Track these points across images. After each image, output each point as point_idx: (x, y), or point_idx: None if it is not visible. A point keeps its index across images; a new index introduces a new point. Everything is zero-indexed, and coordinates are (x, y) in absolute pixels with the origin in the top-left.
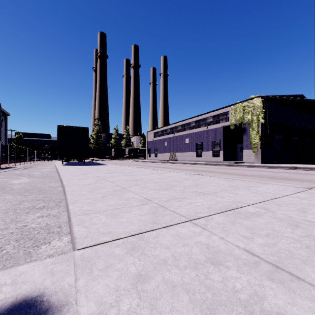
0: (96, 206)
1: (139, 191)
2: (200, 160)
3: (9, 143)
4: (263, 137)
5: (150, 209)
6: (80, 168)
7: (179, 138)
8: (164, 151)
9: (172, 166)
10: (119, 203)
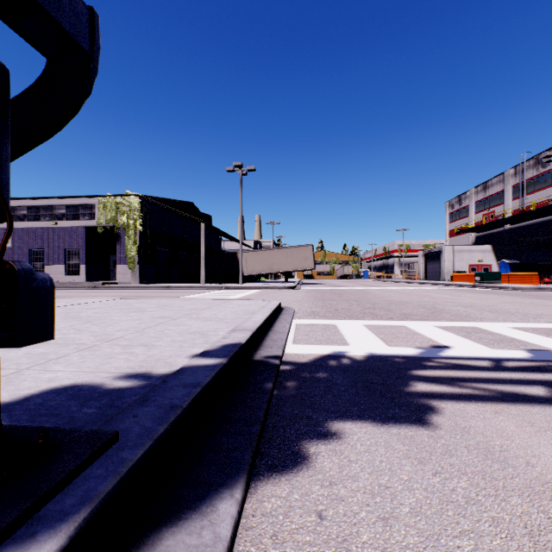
0: None
1: None
2: None
3: None
4: (142, 249)
5: None
6: None
7: None
8: None
9: None
10: None
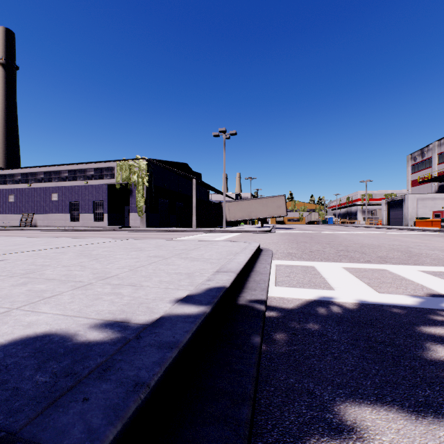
0: None
1: None
2: (77, 225)
3: None
4: (148, 201)
5: (2, 251)
6: None
7: (41, 192)
8: (9, 211)
9: (24, 234)
10: None
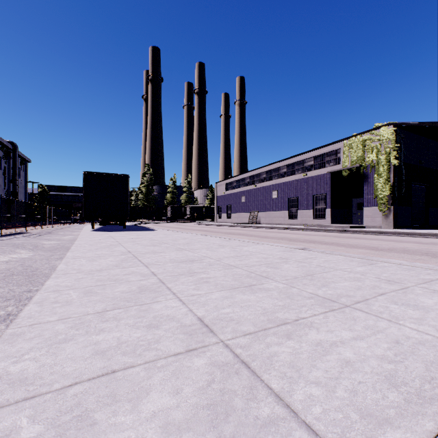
0: (55, 359)
1: (191, 292)
2: (295, 223)
3: (16, 199)
4: (396, 187)
5: (208, 381)
6: (113, 235)
7: (263, 191)
8: (241, 210)
9: (252, 232)
10: (129, 340)
